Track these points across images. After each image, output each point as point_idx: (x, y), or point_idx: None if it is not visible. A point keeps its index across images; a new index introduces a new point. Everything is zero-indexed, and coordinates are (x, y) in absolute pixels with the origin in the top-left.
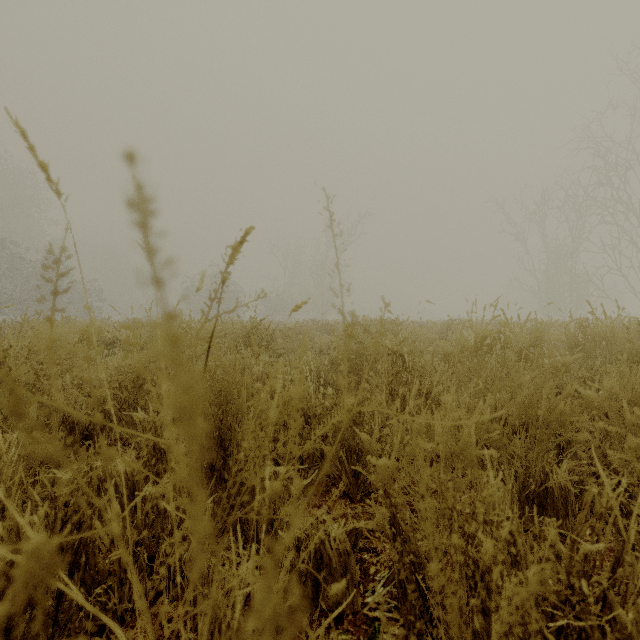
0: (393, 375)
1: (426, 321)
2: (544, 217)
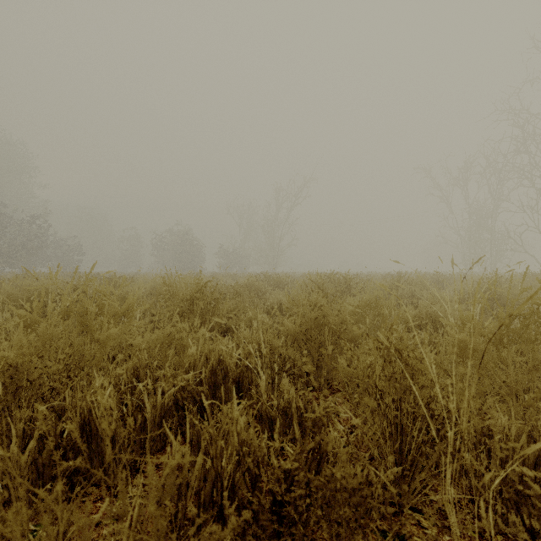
0: (385, 381)
1: (369, 274)
2: (467, 182)
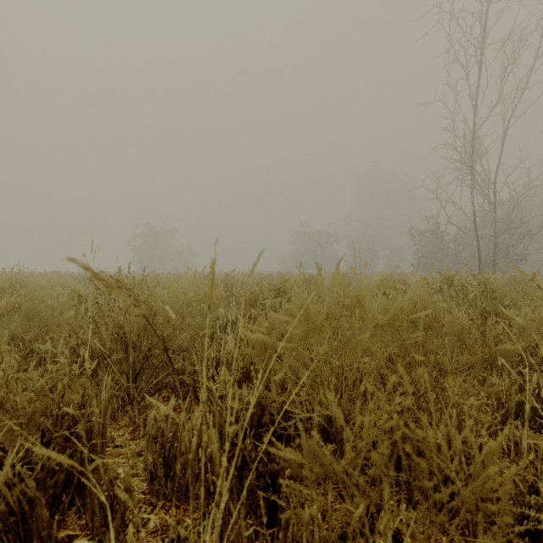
0: None
1: None
2: None
